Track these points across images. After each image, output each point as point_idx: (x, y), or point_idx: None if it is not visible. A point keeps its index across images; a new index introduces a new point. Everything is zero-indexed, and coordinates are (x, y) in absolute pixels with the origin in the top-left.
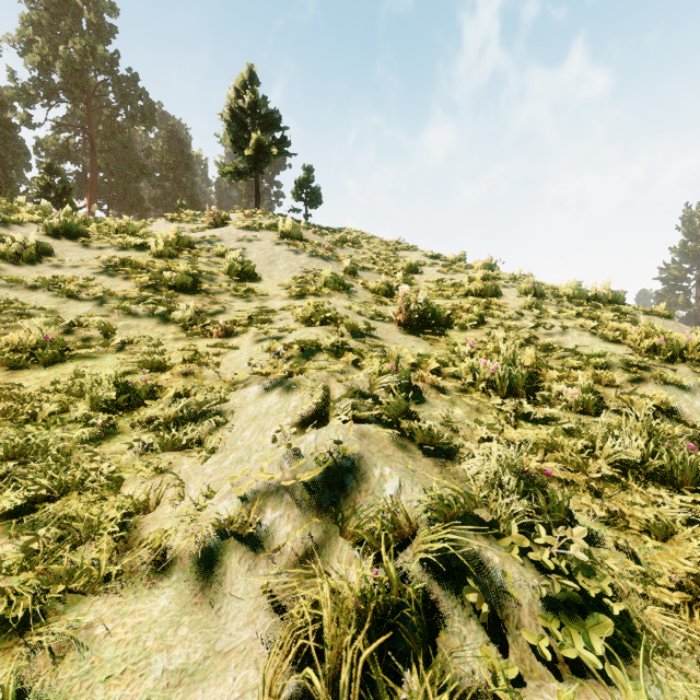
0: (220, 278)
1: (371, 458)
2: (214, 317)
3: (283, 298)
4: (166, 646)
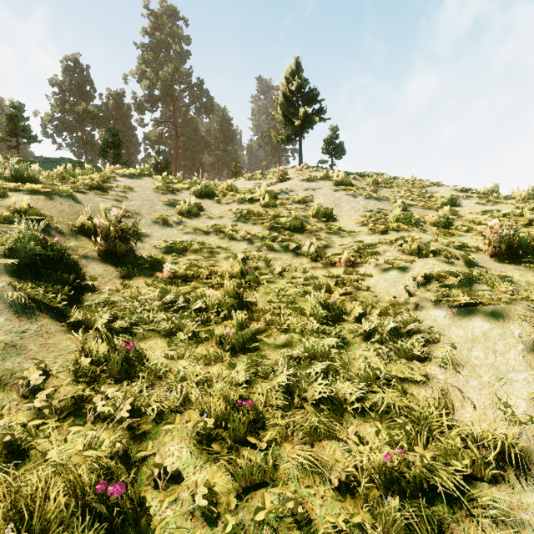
0: (311, 220)
1: None
2: (325, 250)
3: (368, 233)
4: None
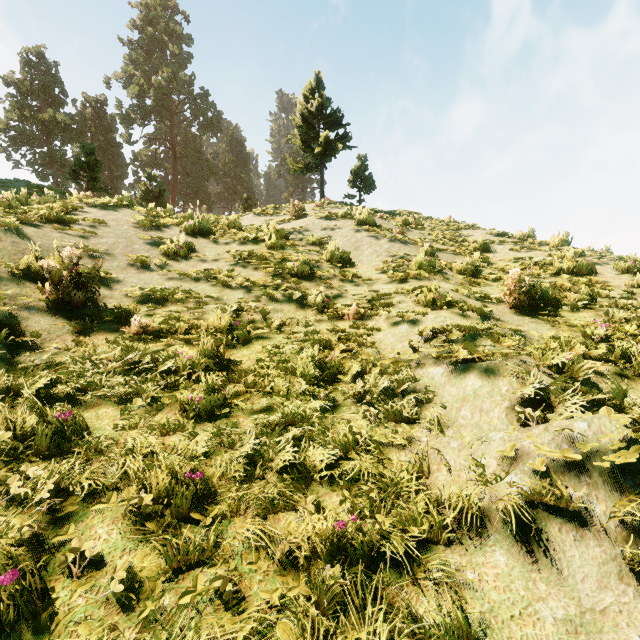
0: (324, 265)
1: None
2: (336, 301)
3: (386, 281)
4: (539, 598)
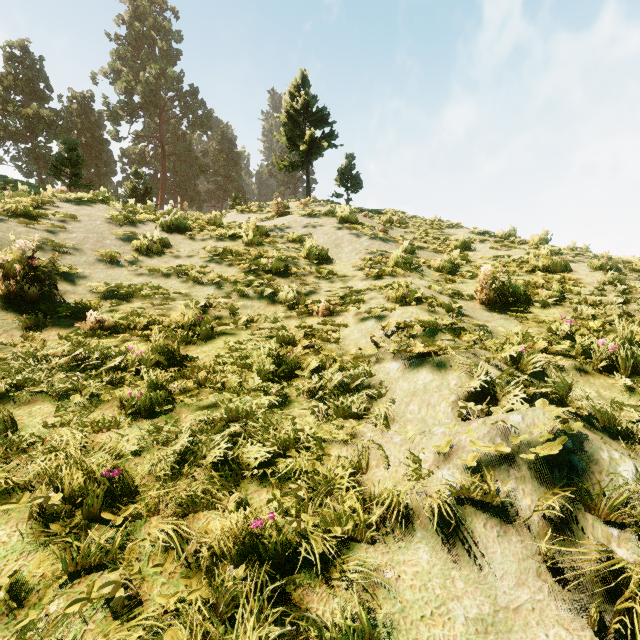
0: (301, 262)
1: (593, 442)
2: (309, 297)
3: (362, 278)
4: (454, 596)
